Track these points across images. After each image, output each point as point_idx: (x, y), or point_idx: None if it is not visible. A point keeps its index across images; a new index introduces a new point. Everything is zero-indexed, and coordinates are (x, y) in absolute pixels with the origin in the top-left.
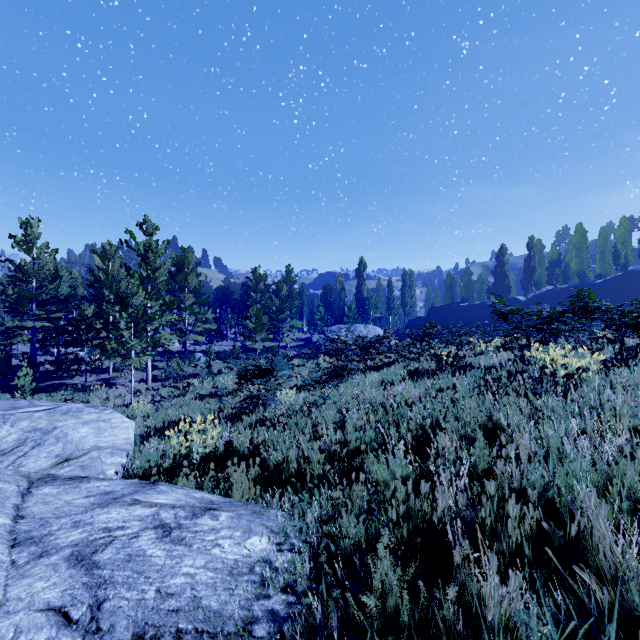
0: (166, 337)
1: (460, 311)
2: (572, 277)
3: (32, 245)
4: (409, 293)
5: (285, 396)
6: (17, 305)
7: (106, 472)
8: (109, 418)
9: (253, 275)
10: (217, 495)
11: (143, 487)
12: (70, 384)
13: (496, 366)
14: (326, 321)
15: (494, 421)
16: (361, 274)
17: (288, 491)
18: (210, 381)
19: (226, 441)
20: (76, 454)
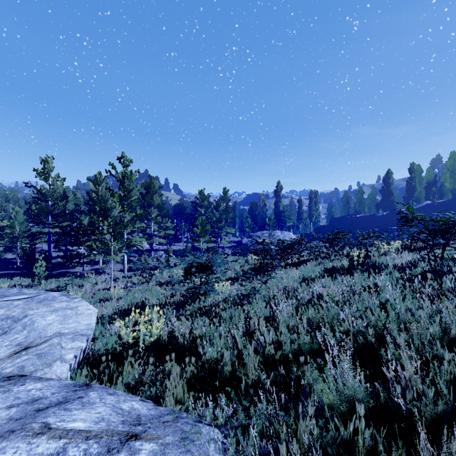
0: (137, 239)
1: (355, 221)
2: (446, 194)
3: (48, 175)
4: (314, 207)
5: (222, 287)
6: (38, 217)
7: (65, 357)
8: (76, 306)
9: (200, 195)
10: (149, 402)
11: (75, 391)
12: (73, 272)
13: (408, 266)
14: (252, 228)
15: (452, 334)
16: (278, 194)
17: (222, 396)
18: (168, 272)
19: (168, 332)
20: (37, 342)
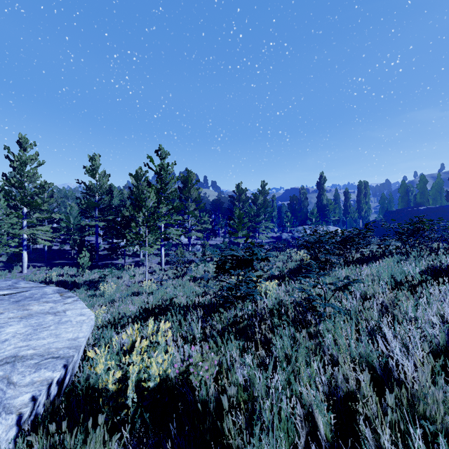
0: (173, 232)
1: (417, 214)
2: None
3: (95, 172)
4: (364, 200)
5: (265, 288)
6: (87, 211)
7: (11, 401)
8: (65, 309)
9: (237, 189)
10: None
11: None
12: (115, 263)
13: None
14: (292, 223)
15: None
16: (321, 186)
17: None
18: (204, 266)
19: (178, 374)
20: None
